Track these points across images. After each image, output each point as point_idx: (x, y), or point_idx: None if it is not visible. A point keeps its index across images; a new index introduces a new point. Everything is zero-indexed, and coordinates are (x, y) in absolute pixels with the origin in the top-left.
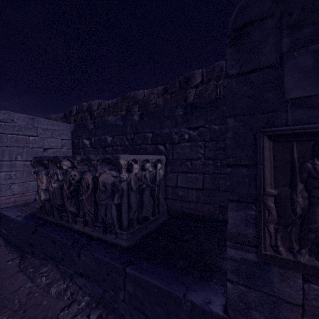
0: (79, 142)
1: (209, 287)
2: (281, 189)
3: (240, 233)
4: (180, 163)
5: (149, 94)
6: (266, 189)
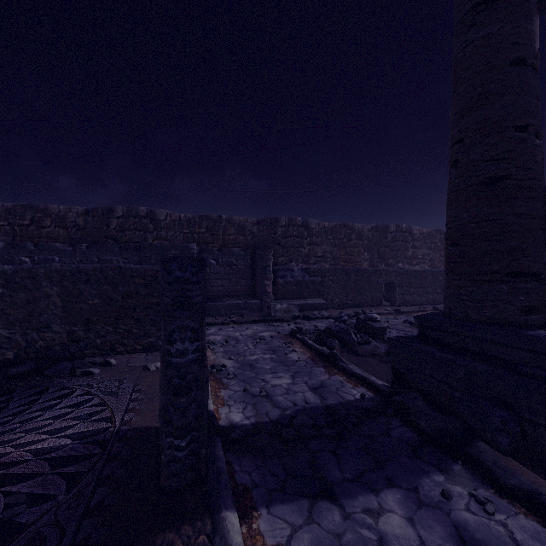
0: (15, 259)
1: None
2: None
3: None
4: None
5: (67, 212)
6: None
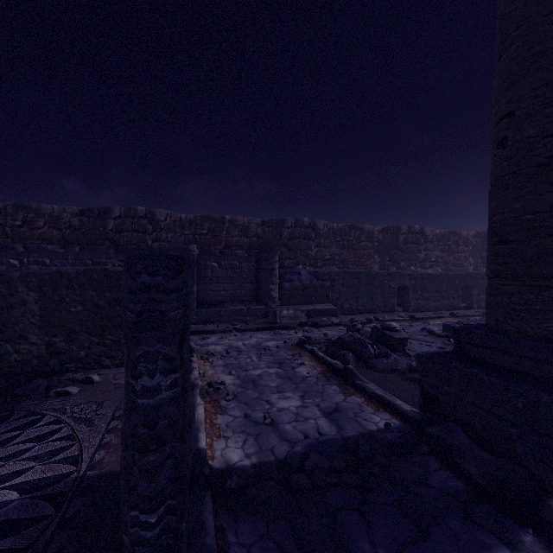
0: (3, 262)
1: None
2: None
3: None
4: None
5: (61, 212)
6: None
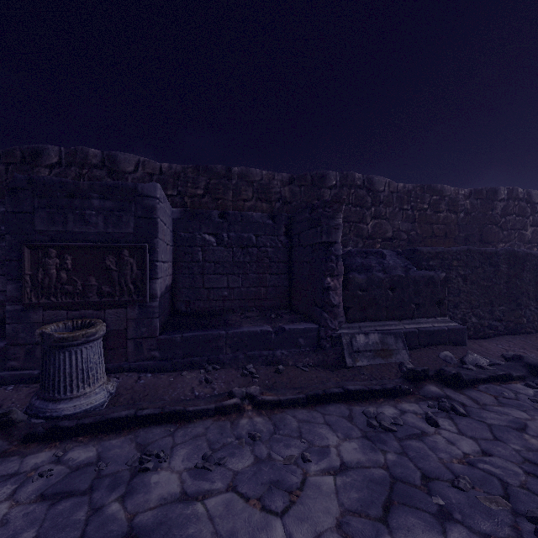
0: None
1: (2, 341)
2: (34, 271)
3: (14, 297)
4: (1, 265)
5: None
6: (26, 272)
